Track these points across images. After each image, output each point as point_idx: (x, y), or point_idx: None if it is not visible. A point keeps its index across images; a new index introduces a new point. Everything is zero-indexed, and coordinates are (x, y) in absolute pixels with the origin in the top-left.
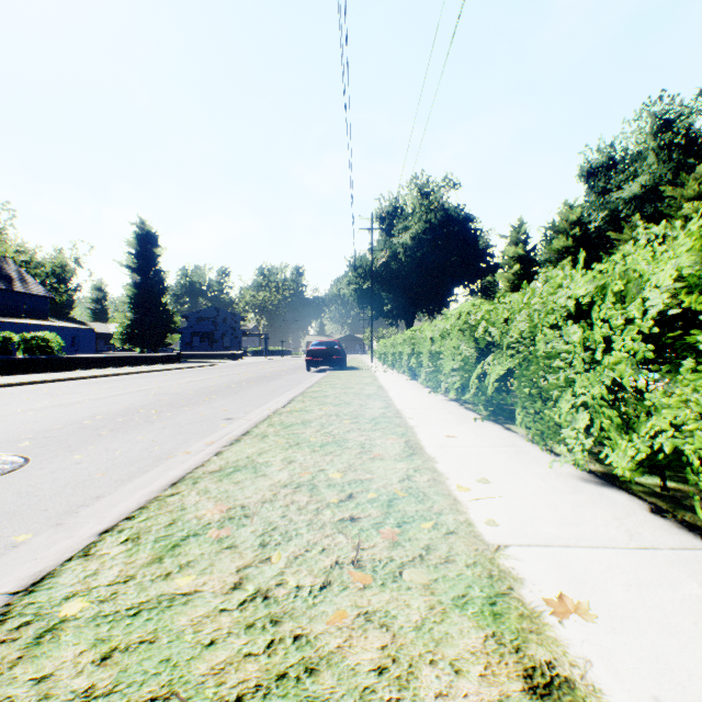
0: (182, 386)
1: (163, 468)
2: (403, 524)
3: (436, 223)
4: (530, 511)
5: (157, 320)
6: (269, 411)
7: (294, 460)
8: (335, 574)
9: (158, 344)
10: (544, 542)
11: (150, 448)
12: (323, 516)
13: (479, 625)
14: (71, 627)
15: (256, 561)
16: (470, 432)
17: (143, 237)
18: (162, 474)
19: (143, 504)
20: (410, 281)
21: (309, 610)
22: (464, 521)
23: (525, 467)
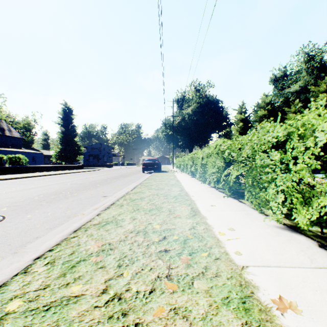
0: (83, 180)
1: (71, 222)
2: (192, 254)
3: (203, 103)
4: (257, 246)
5: (72, 149)
6: (124, 193)
7: (136, 218)
8: (157, 283)
9: (73, 160)
10: (266, 264)
11: (65, 211)
12: (150, 249)
13: (238, 317)
14: (11, 318)
15: (115, 275)
16: (222, 203)
17: (66, 110)
18: (70, 225)
19: (58, 242)
20: (191, 130)
21: (143, 307)
22: (223, 252)
23: (252, 222)
